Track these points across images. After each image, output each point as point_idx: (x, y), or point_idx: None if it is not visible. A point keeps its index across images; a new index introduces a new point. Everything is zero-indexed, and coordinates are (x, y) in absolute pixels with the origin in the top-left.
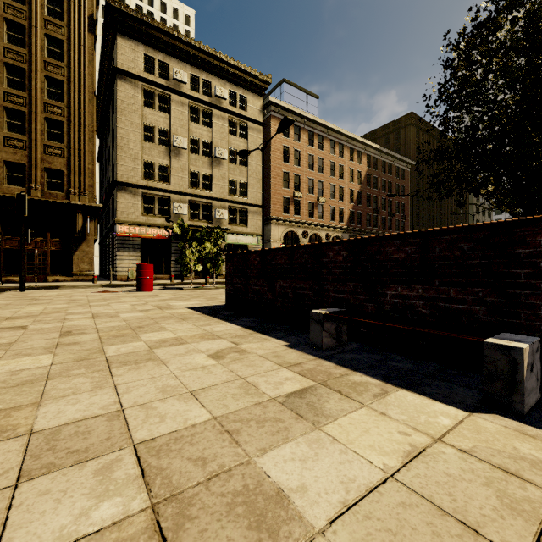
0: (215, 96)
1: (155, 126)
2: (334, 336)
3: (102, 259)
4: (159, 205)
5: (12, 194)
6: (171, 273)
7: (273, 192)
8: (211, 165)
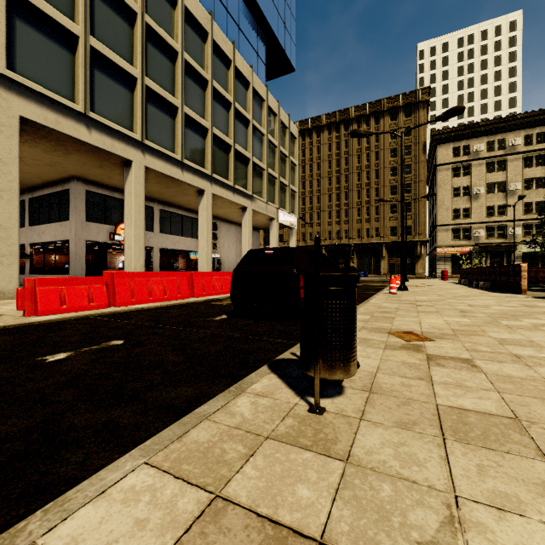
0: (509, 147)
1: (460, 186)
2: (461, 282)
3: (430, 265)
4: (463, 233)
5: (392, 240)
6: None
7: None
8: (505, 197)
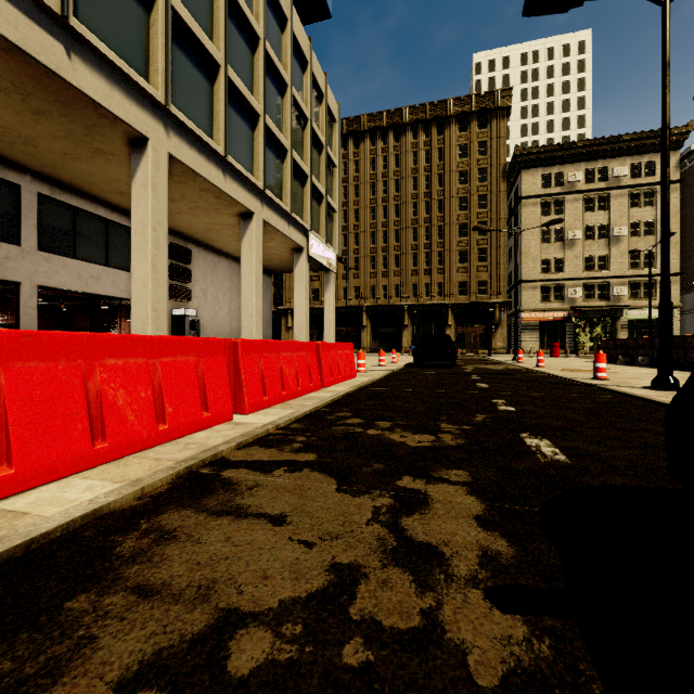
0: (612, 178)
1: (551, 229)
2: (624, 362)
3: None
4: (554, 292)
5: (462, 301)
6: (565, 348)
7: None
8: (607, 246)
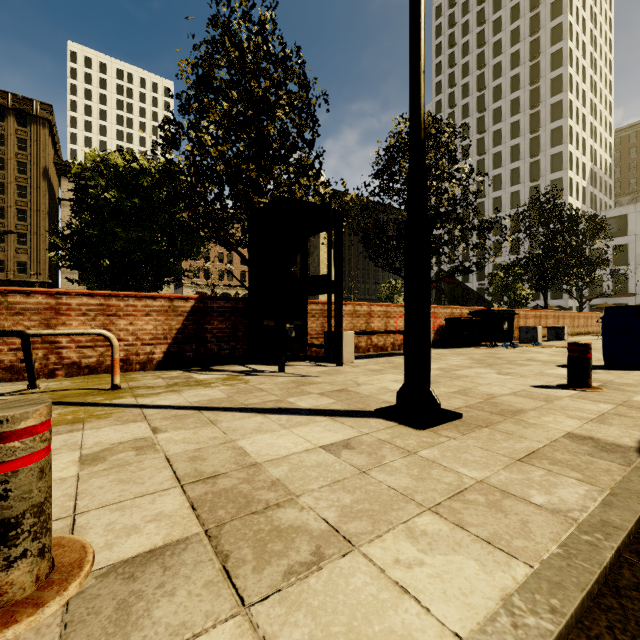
0: None
1: None
2: None
3: None
4: None
5: None
6: None
7: (184, 264)
8: None
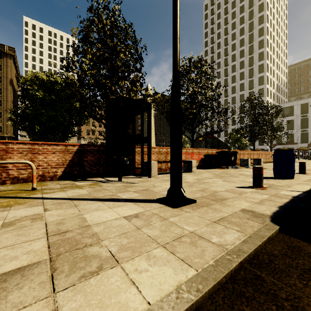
0: None
1: None
2: None
3: None
4: None
5: None
6: None
7: (82, 128)
8: None
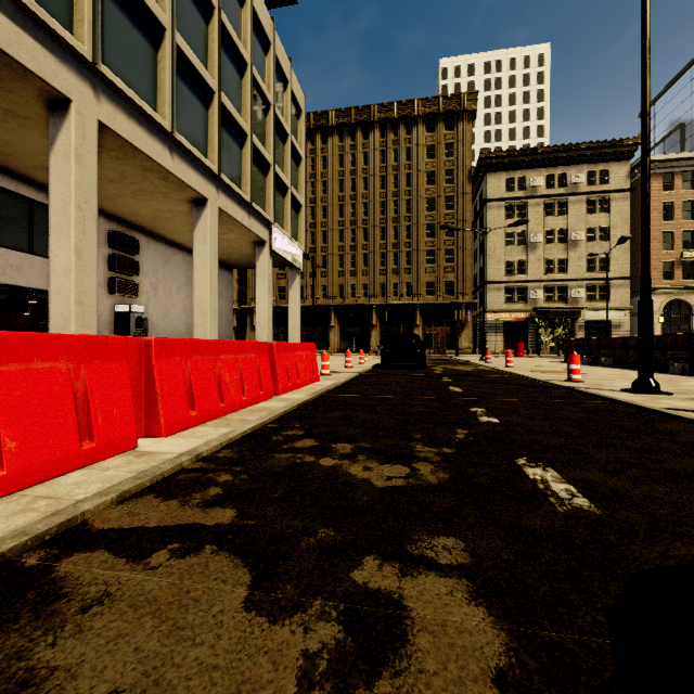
0: (571, 185)
1: (514, 231)
2: (587, 362)
3: None
4: (517, 293)
5: (429, 301)
6: (528, 348)
7: None
8: (566, 249)
